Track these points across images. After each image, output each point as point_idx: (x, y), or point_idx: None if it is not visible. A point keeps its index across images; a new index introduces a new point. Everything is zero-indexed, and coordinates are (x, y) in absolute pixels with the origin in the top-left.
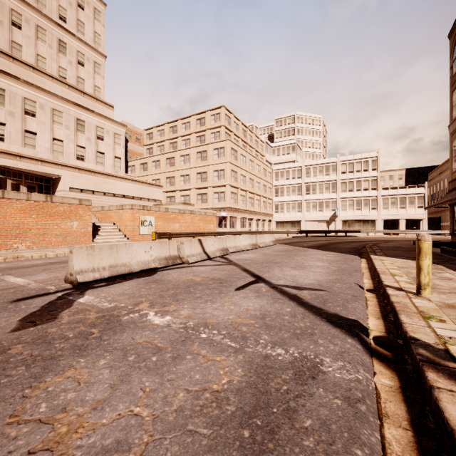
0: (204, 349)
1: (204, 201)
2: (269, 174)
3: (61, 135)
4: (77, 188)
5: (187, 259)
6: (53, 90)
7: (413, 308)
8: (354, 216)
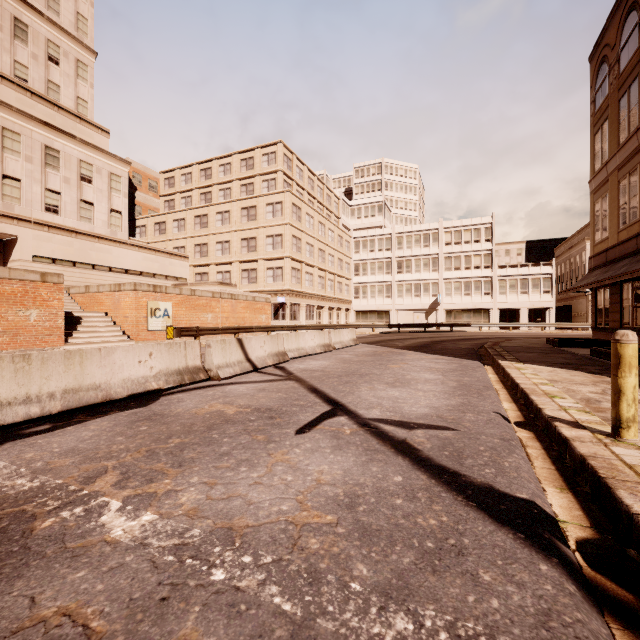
0: (211, 633)
1: (252, 280)
2: (347, 244)
3: (18, 171)
4: (46, 257)
5: (216, 372)
6: (4, 97)
7: (628, 471)
8: (462, 304)
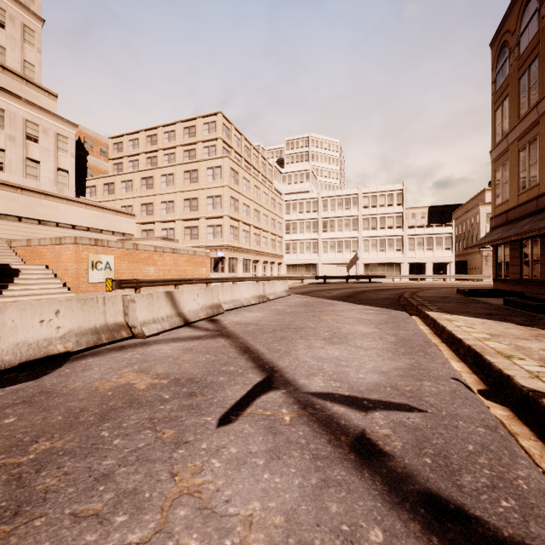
0: None
1: (194, 236)
2: (279, 206)
3: None
4: None
5: (141, 329)
6: None
7: None
8: (377, 259)
